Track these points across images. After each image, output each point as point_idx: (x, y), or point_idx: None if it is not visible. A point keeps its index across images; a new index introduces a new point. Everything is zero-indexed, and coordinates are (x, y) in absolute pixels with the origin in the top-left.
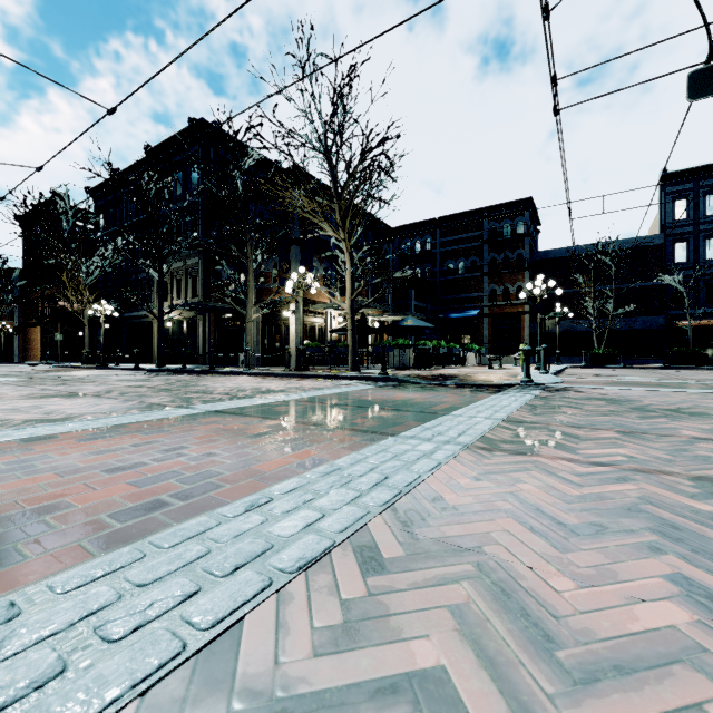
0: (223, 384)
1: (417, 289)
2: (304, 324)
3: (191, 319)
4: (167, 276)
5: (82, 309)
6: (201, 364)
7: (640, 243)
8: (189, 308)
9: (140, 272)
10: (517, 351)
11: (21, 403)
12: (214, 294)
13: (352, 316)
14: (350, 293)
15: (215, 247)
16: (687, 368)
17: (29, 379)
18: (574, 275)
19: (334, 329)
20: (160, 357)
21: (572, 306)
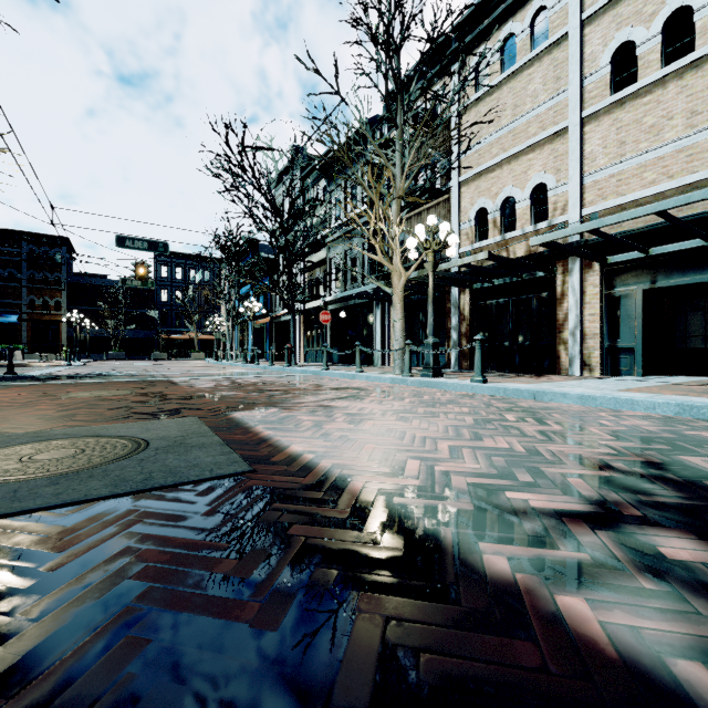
0: None
1: None
2: None
3: None
4: None
5: None
6: None
7: (138, 292)
8: None
9: None
10: (56, 350)
11: None
12: None
13: None
14: None
15: None
16: (159, 360)
17: None
18: (100, 303)
19: None
20: None
21: (100, 320)
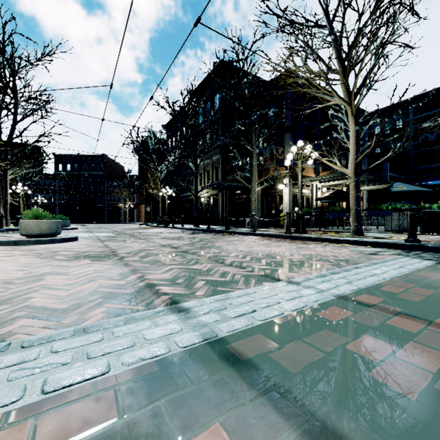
0: (235, 247)
1: (391, 161)
2: (294, 195)
3: (214, 195)
4: (201, 169)
5: (158, 192)
6: (220, 225)
7: None
8: (213, 187)
9: (188, 169)
10: None
11: (45, 268)
12: (229, 178)
13: (356, 180)
14: (354, 157)
15: (229, 140)
16: None
17: (117, 234)
18: None
19: (320, 197)
20: (196, 220)
21: None
